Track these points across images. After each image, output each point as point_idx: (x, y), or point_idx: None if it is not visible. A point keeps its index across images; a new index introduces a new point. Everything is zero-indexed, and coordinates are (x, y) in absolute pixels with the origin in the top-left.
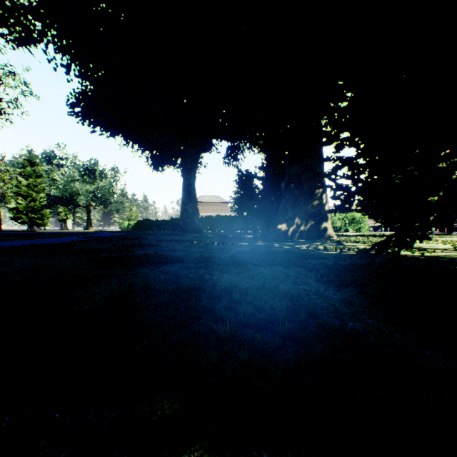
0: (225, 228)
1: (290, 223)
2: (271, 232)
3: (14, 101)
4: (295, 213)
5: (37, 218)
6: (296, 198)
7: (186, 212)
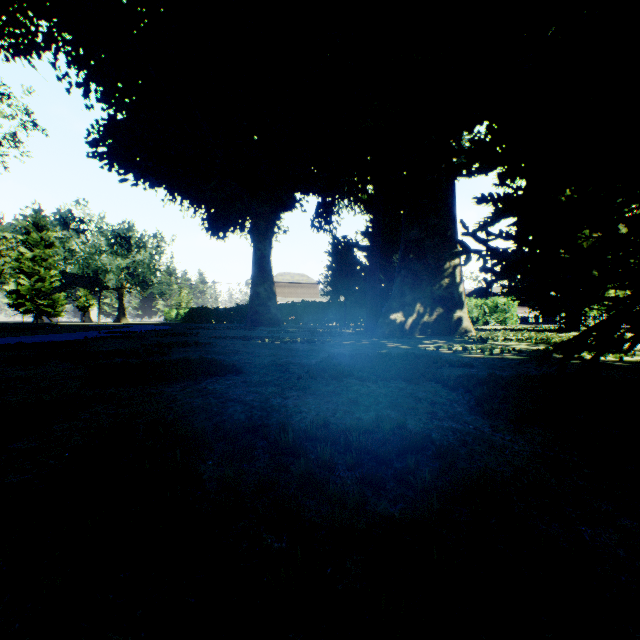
0: (313, 320)
1: (408, 311)
2: (381, 325)
3: (11, 136)
4: (416, 297)
5: (46, 306)
6: (417, 274)
7: (258, 296)
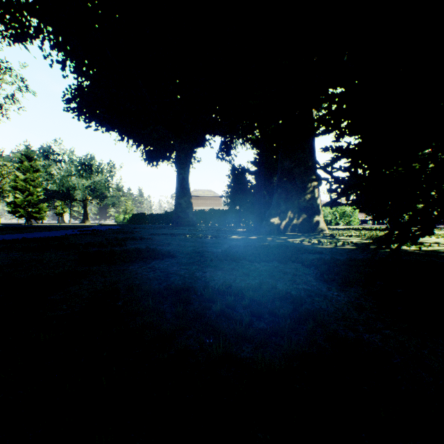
0: (218, 222)
1: (282, 216)
2: (264, 226)
3: (11, 96)
4: (288, 207)
5: (34, 212)
6: (289, 192)
7: (180, 206)
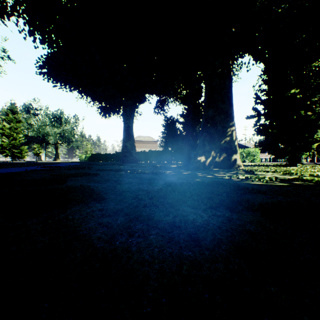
0: (155, 160)
1: (207, 155)
2: (192, 163)
3: None
4: (211, 148)
5: (17, 152)
6: (212, 135)
7: (126, 147)
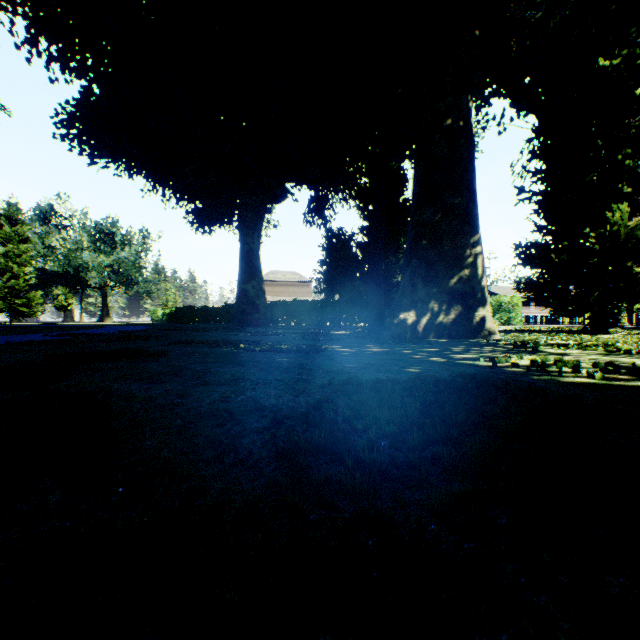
0: (306, 320)
1: (421, 309)
2: (388, 326)
3: None
4: (430, 292)
5: (21, 305)
6: (432, 264)
7: (245, 294)
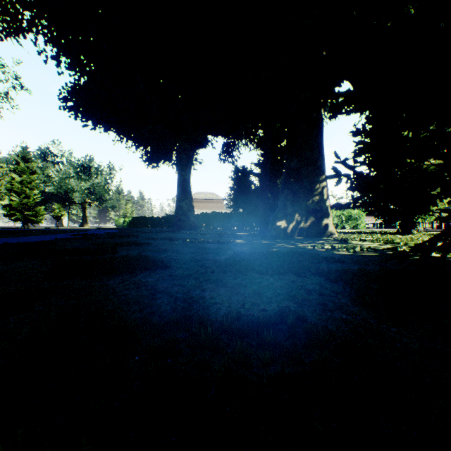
0: (220, 225)
1: (289, 219)
2: (270, 229)
3: (4, 94)
4: (295, 209)
5: (31, 215)
6: (296, 193)
7: (181, 209)
